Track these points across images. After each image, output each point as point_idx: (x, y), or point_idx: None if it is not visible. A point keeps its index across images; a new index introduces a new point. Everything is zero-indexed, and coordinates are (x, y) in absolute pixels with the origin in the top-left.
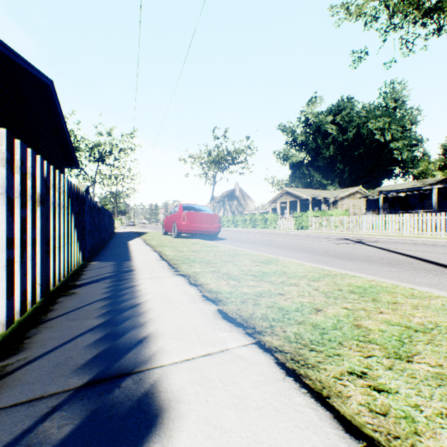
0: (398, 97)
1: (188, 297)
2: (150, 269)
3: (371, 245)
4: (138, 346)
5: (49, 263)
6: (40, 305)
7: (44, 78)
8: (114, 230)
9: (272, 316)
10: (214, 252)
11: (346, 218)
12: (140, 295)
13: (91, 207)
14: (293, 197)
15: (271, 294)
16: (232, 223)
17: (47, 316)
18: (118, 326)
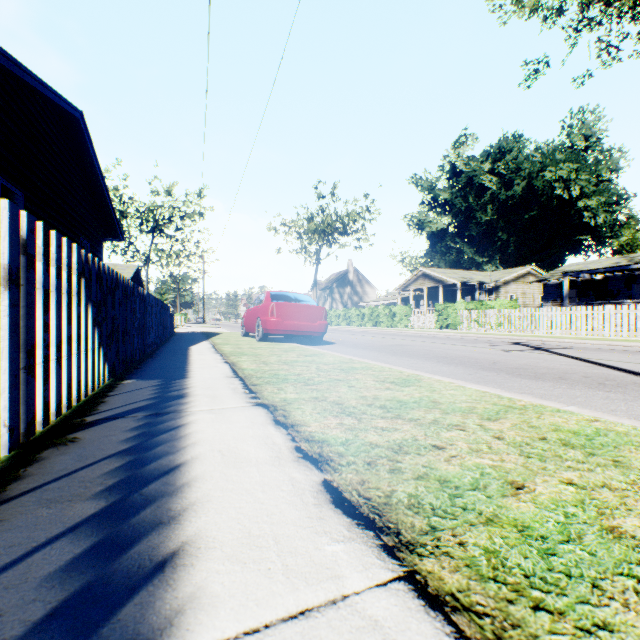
0: (590, 132)
1: (270, 451)
2: (213, 394)
3: (560, 353)
4: (152, 582)
5: (34, 388)
6: (3, 466)
7: (69, 108)
8: (172, 329)
9: (430, 502)
10: (318, 364)
11: (515, 313)
12: (185, 446)
13: (129, 294)
14: (433, 281)
15: (419, 447)
16: (343, 320)
17: (3, 493)
18: (126, 521)
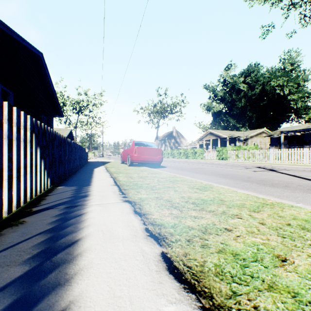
0: (294, 62)
1: (131, 231)
2: (102, 195)
3: (282, 172)
4: None
5: (1, 193)
6: None
7: (36, 51)
8: (87, 160)
9: (229, 270)
10: (158, 178)
11: (257, 152)
12: (83, 227)
13: (62, 142)
14: (215, 136)
15: (217, 229)
16: (170, 155)
17: None
18: (38, 282)
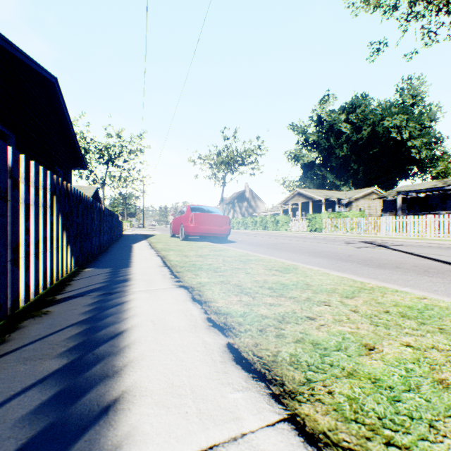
0: (416, 93)
1: (189, 321)
2: (148, 279)
3: (396, 249)
4: (99, 423)
5: (18, 275)
6: None
7: (47, 75)
8: (121, 232)
9: (306, 360)
10: (223, 257)
11: (363, 220)
12: (127, 317)
13: (89, 207)
14: (305, 198)
15: (297, 318)
16: (242, 225)
17: None
18: (82, 375)
